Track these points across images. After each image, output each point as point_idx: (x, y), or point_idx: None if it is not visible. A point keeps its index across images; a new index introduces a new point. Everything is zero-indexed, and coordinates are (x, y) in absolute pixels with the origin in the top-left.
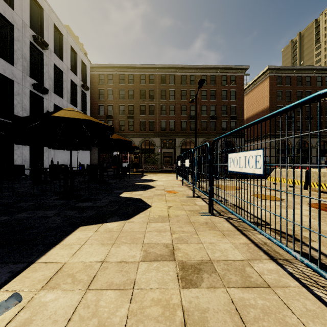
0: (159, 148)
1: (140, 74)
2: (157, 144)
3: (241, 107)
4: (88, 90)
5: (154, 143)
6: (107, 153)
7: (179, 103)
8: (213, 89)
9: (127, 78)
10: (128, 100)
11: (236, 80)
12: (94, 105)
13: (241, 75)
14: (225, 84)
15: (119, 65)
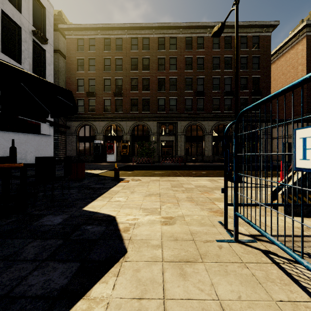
0: (155, 135)
1: (130, 37)
2: (153, 129)
3: (267, 78)
4: (47, 43)
5: (148, 129)
6: (87, 142)
7: (182, 75)
8: (229, 55)
9: (114, 43)
10: (115, 72)
11: (260, 42)
12: (71, 79)
13: (268, 35)
14: (245, 48)
15: (103, 25)
